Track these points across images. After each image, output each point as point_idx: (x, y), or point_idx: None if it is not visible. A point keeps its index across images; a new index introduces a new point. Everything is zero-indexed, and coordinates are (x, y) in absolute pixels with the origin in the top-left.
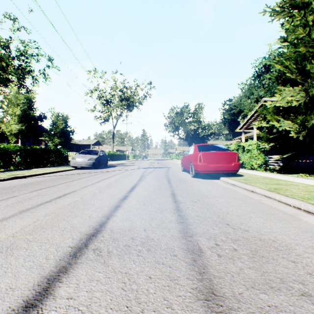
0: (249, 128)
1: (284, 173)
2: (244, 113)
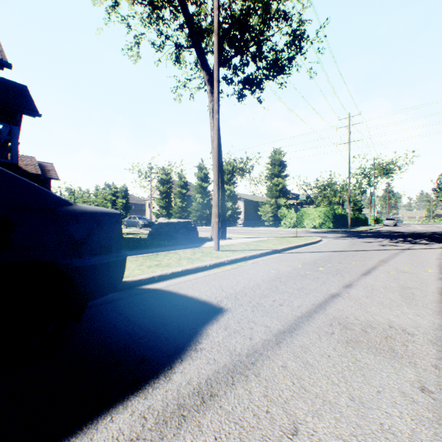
0: None
1: None
2: None
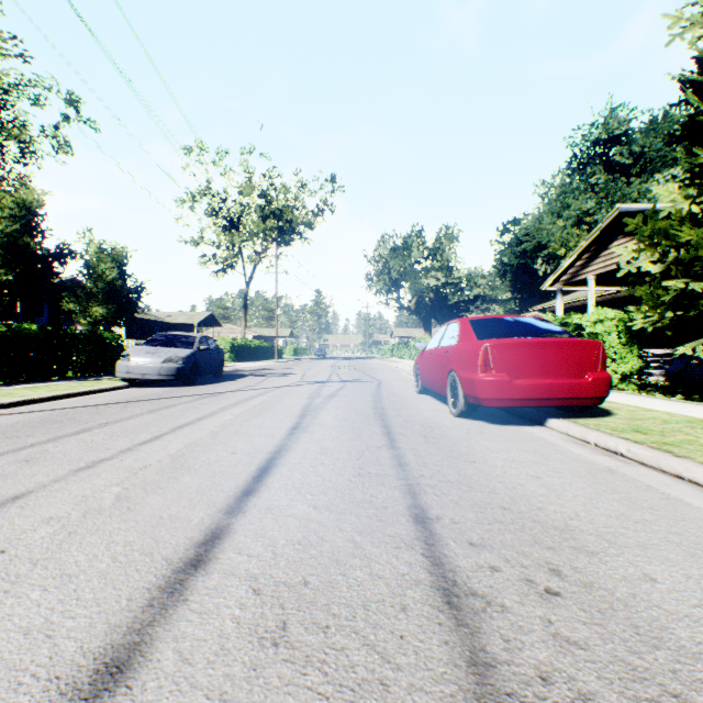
0: (575, 282)
1: None
2: (548, 251)
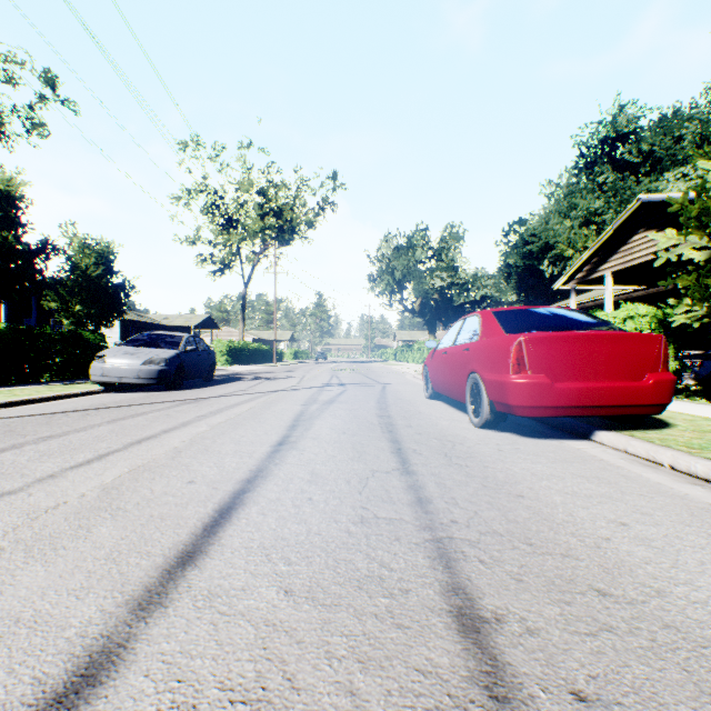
0: (591, 281)
1: None
2: (555, 252)
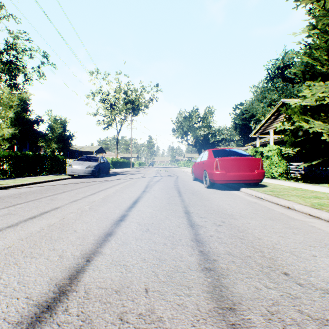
0: (265, 133)
1: (311, 182)
2: (256, 118)
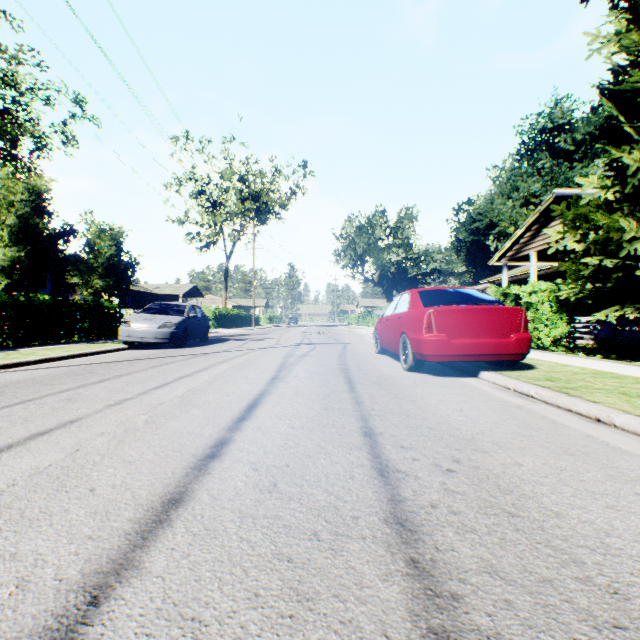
0: (519, 258)
1: (621, 358)
2: (499, 229)
